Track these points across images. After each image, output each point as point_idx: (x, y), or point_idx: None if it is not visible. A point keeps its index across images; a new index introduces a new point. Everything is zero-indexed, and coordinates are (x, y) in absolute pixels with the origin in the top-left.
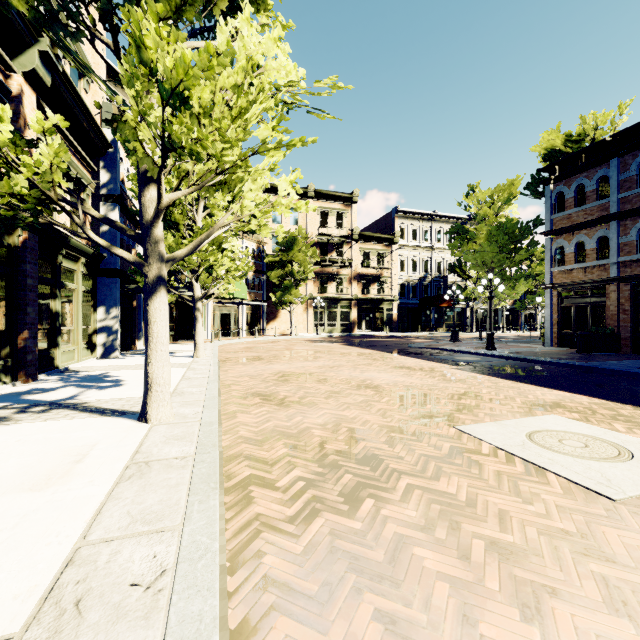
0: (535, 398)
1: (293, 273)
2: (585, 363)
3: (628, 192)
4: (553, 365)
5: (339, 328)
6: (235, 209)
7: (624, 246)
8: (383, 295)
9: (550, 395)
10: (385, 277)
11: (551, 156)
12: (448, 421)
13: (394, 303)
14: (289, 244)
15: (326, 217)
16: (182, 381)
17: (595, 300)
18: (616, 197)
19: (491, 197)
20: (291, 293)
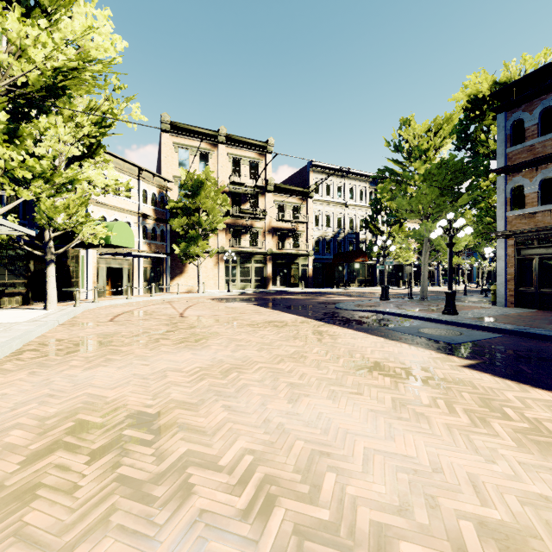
0: None
1: (200, 222)
2: None
3: None
4: None
5: (253, 284)
6: None
7: None
8: (298, 250)
9: None
10: (300, 231)
11: (474, 104)
12: None
13: (309, 258)
14: (195, 188)
15: (239, 165)
16: None
17: None
18: None
19: (428, 132)
20: (198, 245)
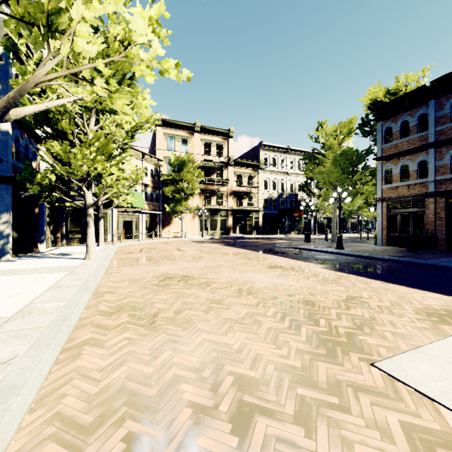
0: (421, 304)
1: (183, 189)
2: (424, 261)
3: (443, 126)
4: (398, 262)
5: (219, 232)
6: (62, 52)
7: (440, 168)
8: (252, 207)
9: (430, 299)
10: (253, 194)
11: (375, 105)
12: (359, 351)
13: (260, 213)
14: (180, 166)
15: (209, 147)
16: (47, 291)
17: (416, 210)
18: (434, 130)
19: (335, 131)
20: (182, 204)
